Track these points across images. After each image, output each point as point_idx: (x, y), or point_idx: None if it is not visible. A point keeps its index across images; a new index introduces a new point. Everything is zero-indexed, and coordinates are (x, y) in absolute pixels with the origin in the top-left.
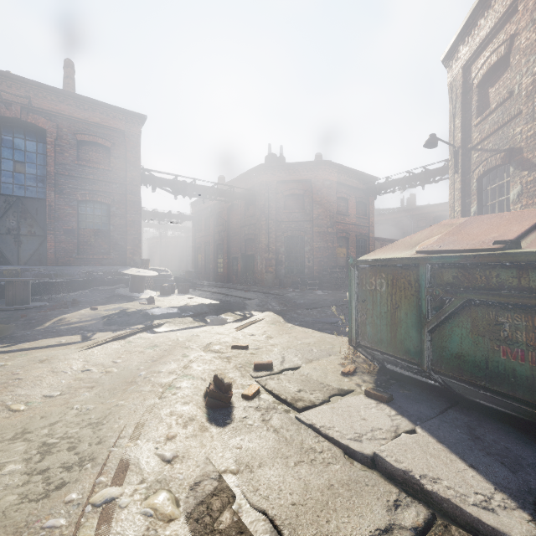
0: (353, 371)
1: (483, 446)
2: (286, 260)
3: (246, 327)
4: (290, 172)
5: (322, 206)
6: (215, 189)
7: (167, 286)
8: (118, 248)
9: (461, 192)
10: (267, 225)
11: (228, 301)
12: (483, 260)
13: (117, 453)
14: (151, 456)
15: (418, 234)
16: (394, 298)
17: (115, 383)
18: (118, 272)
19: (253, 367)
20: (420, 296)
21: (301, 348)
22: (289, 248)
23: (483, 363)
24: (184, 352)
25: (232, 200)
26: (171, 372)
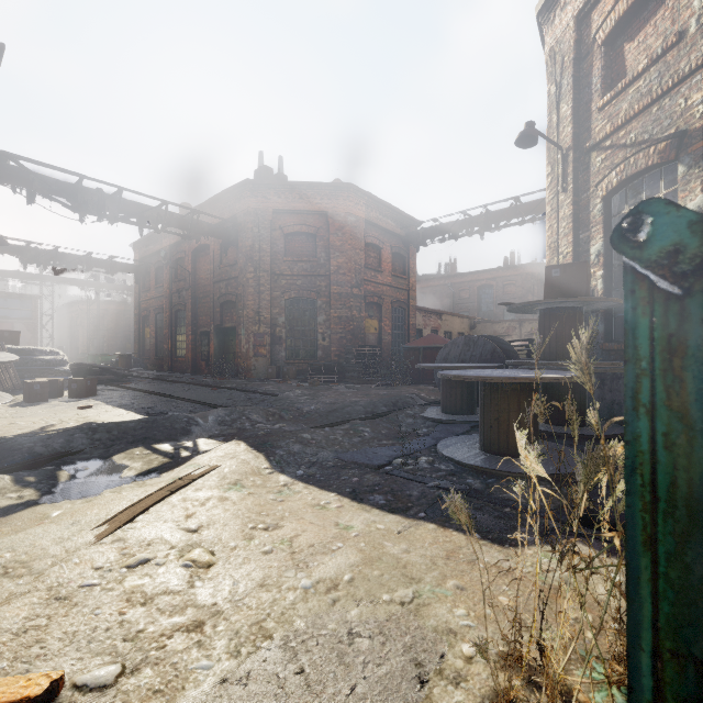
0: None
1: None
2: (287, 337)
3: (147, 512)
4: (294, 196)
5: (344, 254)
6: (163, 212)
7: (40, 384)
8: None
9: (574, 221)
10: (257, 280)
11: (162, 412)
12: None
13: None
14: None
15: None
16: None
17: None
18: None
19: None
20: None
21: (305, 630)
22: (293, 317)
23: None
24: None
25: (196, 235)
26: None
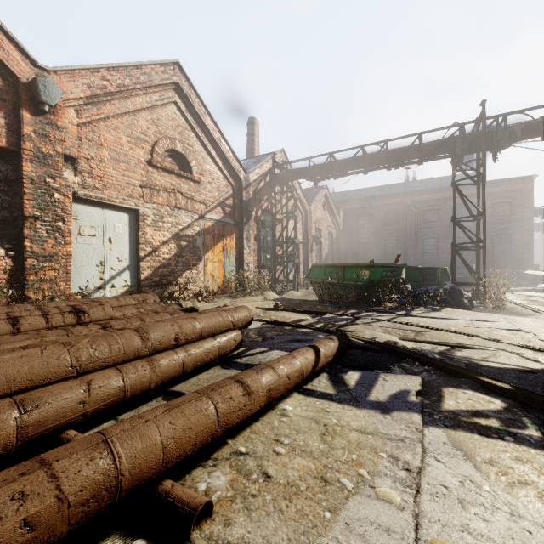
0: None
1: None
2: None
3: None
4: None
5: None
6: None
7: None
8: (516, 259)
9: None
10: None
11: None
12: None
13: None
14: None
15: None
16: None
17: None
18: (519, 273)
19: None
20: None
21: None
22: None
23: None
24: None
25: None
26: None
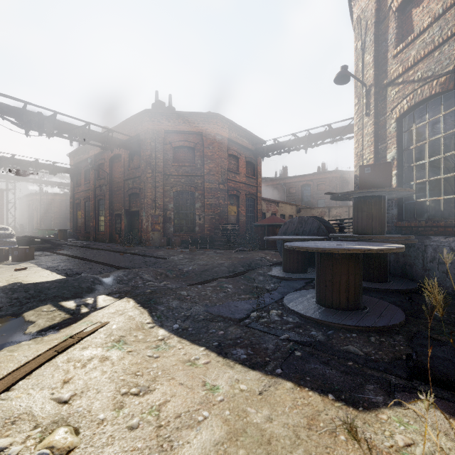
0: None
1: None
2: (175, 218)
3: (28, 376)
4: (179, 121)
5: (214, 161)
6: (87, 130)
7: None
8: None
9: (375, 136)
10: (154, 178)
11: (78, 272)
12: None
13: None
14: None
15: None
16: None
17: None
18: None
19: None
20: None
21: None
22: (178, 204)
23: None
24: None
25: (110, 146)
26: None
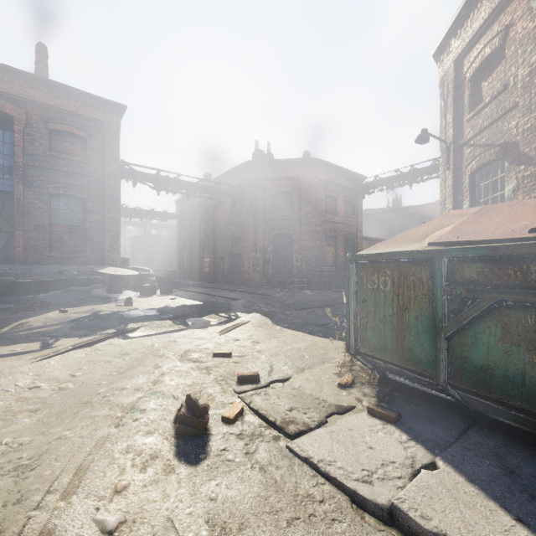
0: (352, 382)
1: (523, 485)
2: (273, 260)
3: (231, 331)
4: (278, 169)
5: (311, 204)
6: (200, 185)
7: (148, 286)
8: (95, 246)
9: (453, 189)
10: (254, 223)
11: (212, 301)
12: (520, 252)
13: (38, 520)
14: (86, 523)
15: (424, 226)
16: (402, 299)
17: (67, 403)
18: (94, 271)
19: (236, 379)
20: (435, 296)
21: (291, 355)
22: (277, 247)
23: (518, 378)
24: (157, 362)
25: (218, 197)
26: (137, 388)
